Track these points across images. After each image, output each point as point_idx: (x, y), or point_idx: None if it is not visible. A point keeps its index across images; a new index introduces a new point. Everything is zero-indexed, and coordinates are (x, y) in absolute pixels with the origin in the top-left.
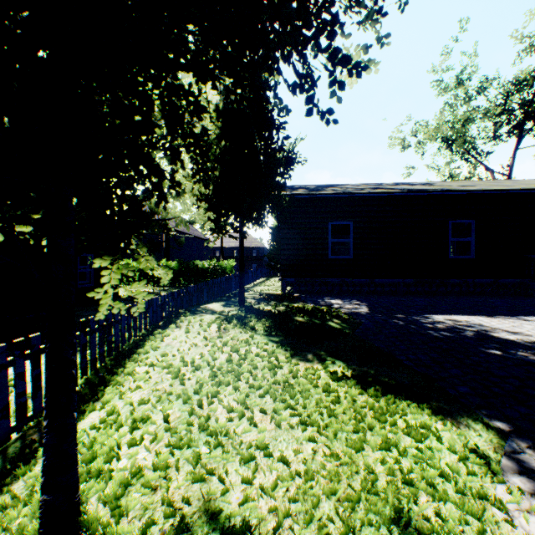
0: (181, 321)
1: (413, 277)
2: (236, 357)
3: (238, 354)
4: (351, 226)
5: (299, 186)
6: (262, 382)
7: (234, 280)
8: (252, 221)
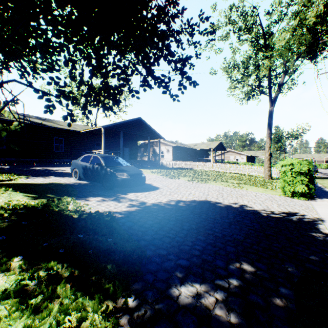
0: None
1: (38, 158)
2: None
3: None
4: None
5: None
6: None
7: None
8: None
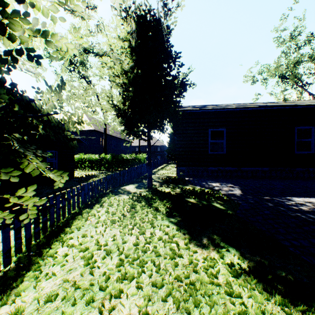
0: (104, 201)
1: (268, 167)
2: (143, 240)
3: (144, 238)
4: (224, 132)
5: (188, 106)
6: (165, 275)
7: (145, 167)
8: (157, 127)
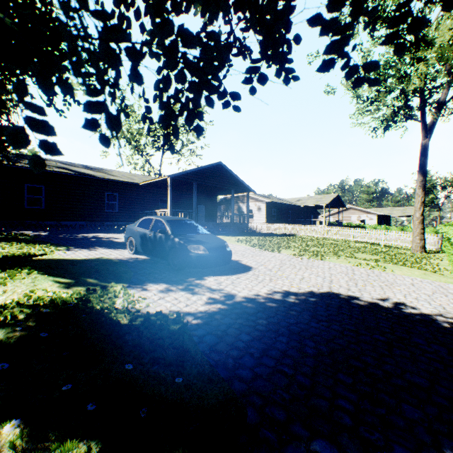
0: None
1: (85, 221)
2: None
3: None
4: (44, 189)
5: None
6: None
7: None
8: None
